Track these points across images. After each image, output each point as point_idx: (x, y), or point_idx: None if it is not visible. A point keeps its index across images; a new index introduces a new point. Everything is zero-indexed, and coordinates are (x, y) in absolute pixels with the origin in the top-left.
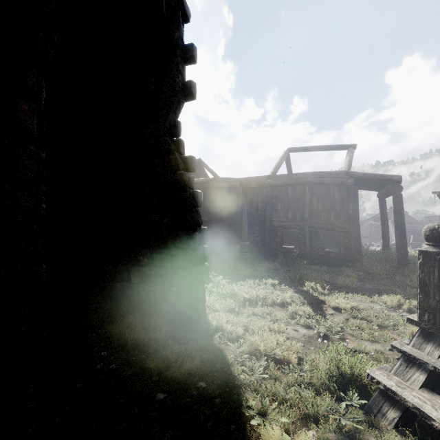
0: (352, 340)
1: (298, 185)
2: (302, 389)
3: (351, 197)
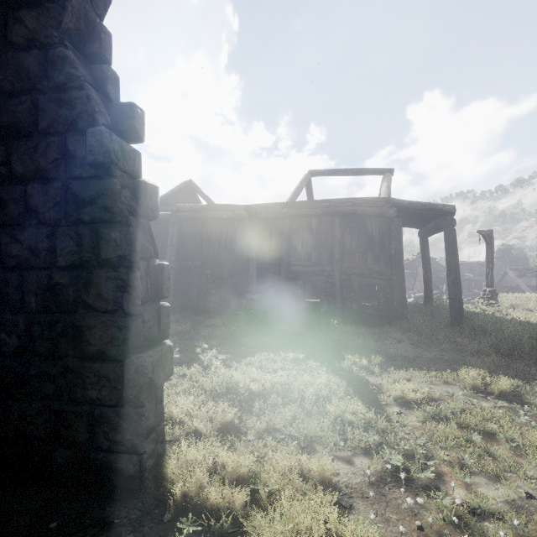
0: (454, 477)
1: (324, 217)
2: None
3: (394, 233)
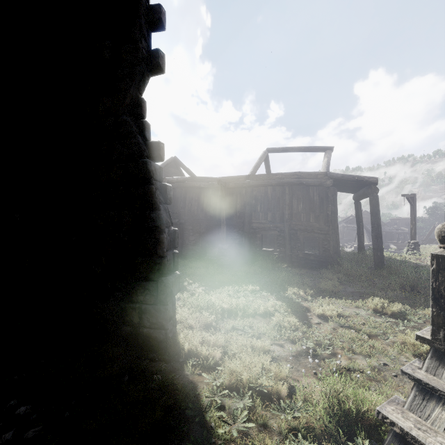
0: (343, 355)
1: (277, 186)
2: (299, 442)
3: (330, 198)
